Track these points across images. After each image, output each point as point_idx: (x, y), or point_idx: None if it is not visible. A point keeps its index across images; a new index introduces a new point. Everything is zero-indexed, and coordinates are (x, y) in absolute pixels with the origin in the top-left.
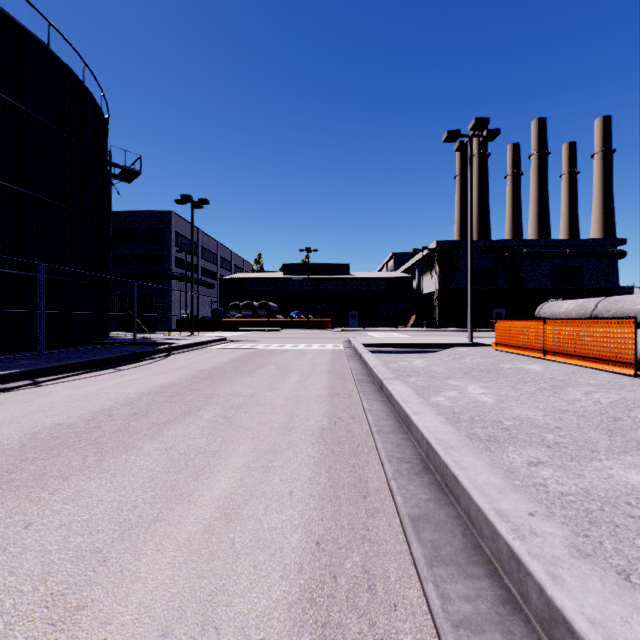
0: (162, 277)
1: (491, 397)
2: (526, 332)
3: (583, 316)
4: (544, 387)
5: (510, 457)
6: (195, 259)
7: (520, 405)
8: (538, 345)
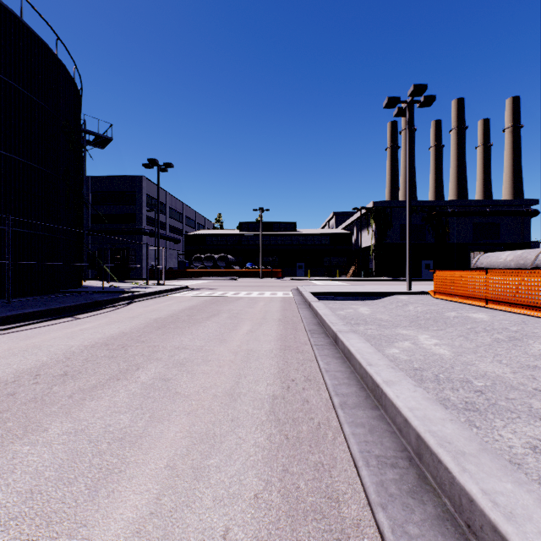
0: (134, 233)
1: (447, 349)
2: (466, 281)
3: (523, 266)
4: (500, 338)
5: (504, 437)
6: (163, 218)
7: (481, 359)
8: (479, 294)
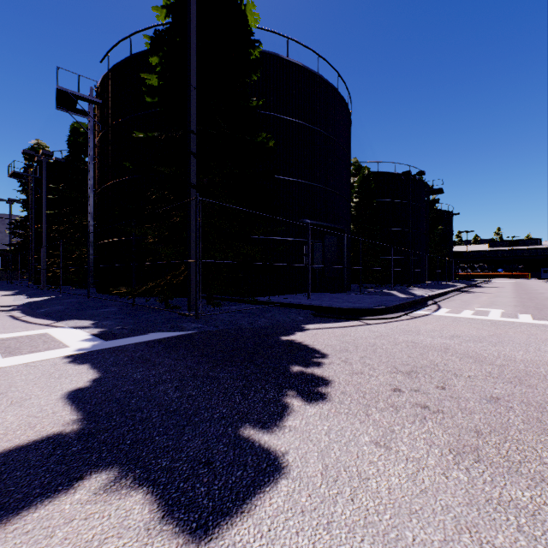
0: None
1: None
2: None
3: None
4: None
5: None
6: None
7: None
8: None
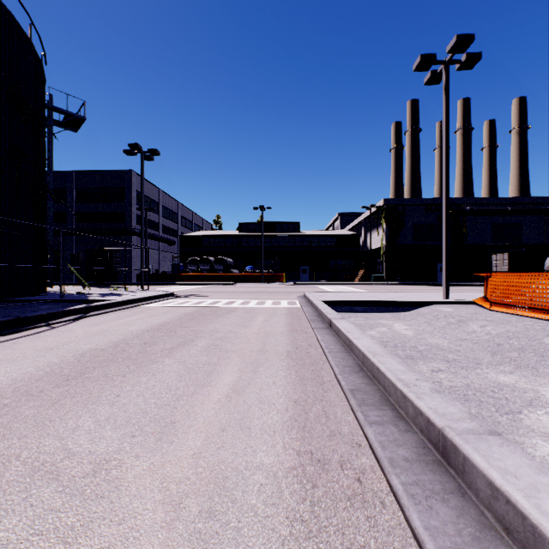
0: (122, 233)
1: None
2: None
3: None
4: None
5: None
6: (156, 217)
7: None
8: None
